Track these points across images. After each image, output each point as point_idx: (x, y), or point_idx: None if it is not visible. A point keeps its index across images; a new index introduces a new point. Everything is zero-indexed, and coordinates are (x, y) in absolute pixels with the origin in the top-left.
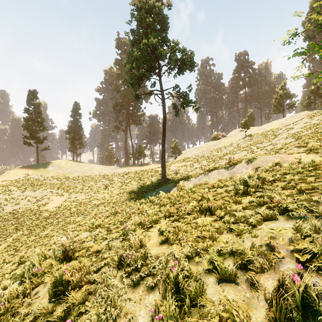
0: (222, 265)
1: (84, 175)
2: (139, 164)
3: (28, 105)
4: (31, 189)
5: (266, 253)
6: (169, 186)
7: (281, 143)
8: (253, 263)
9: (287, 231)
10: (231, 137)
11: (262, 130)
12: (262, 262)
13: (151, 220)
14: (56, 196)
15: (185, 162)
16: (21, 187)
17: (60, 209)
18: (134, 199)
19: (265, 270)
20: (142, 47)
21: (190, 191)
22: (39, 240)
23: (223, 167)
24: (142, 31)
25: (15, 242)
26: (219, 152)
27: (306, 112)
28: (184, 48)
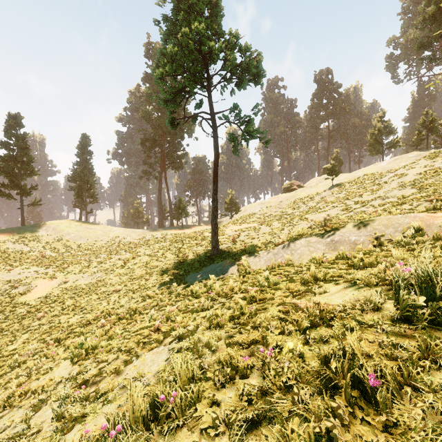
0: None
1: (96, 243)
2: (179, 226)
3: (8, 136)
4: (3, 268)
5: None
6: (224, 264)
7: (395, 196)
8: None
9: None
10: (311, 187)
11: (356, 178)
12: None
13: (185, 400)
14: (43, 279)
15: (247, 224)
16: None
17: (47, 300)
18: (168, 285)
19: None
20: (180, 40)
21: (268, 284)
22: None
23: (314, 235)
24: (181, 16)
25: None
26: (295, 209)
27: (416, 153)
28: (248, 44)
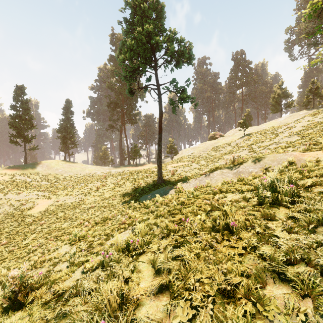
0: None
1: (76, 176)
2: (134, 164)
3: (15, 101)
4: (15, 192)
5: None
6: (166, 188)
7: (285, 142)
8: None
9: None
10: (229, 136)
11: (261, 129)
12: None
13: (143, 242)
14: (42, 199)
15: (182, 162)
16: (4, 190)
17: (46, 213)
18: (127, 202)
19: None
20: (136, 36)
21: (192, 196)
22: (17, 251)
23: (226, 167)
24: (136, 19)
25: None
26: (217, 152)
27: (305, 111)
28: (182, 38)
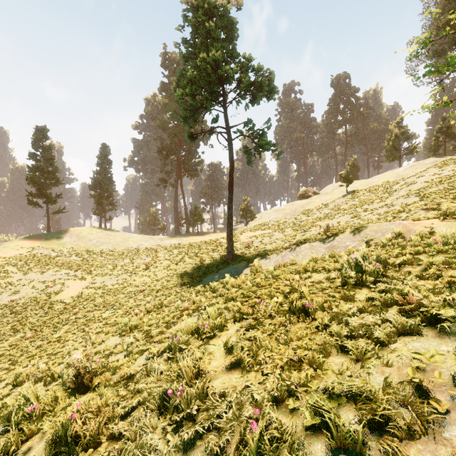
0: (337, 423)
1: (116, 249)
2: (194, 233)
3: (35, 148)
4: (38, 271)
5: (415, 401)
6: (238, 266)
7: (400, 204)
8: (391, 419)
9: (444, 358)
10: (326, 194)
11: (371, 185)
12: (411, 420)
13: (213, 326)
14: (74, 280)
15: (261, 231)
16: (24, 268)
17: (80, 299)
18: (188, 285)
19: (417, 435)
20: (199, 64)
21: (271, 276)
22: (48, 346)
23: (318, 239)
24: (199, 42)
25: (12, 349)
26: (309, 216)
27: (433, 159)
28: (261, 65)
